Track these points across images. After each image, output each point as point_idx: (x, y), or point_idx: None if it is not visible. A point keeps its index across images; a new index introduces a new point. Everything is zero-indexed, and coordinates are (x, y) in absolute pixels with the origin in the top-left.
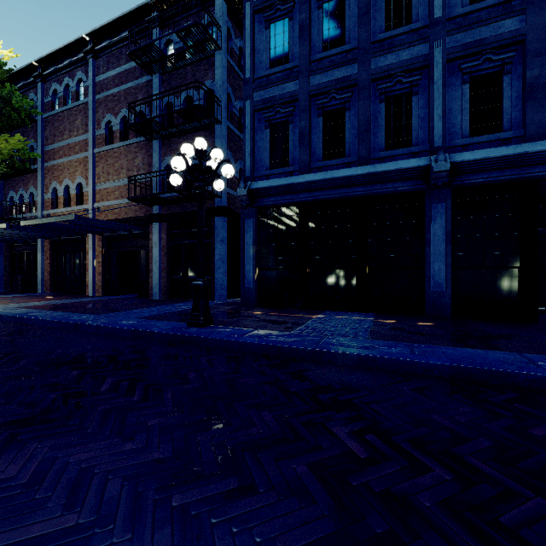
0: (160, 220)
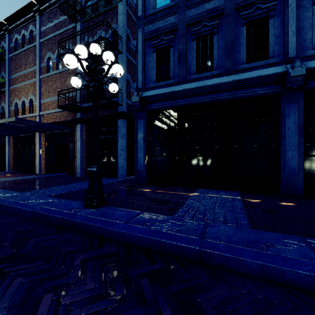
0: (82, 122)
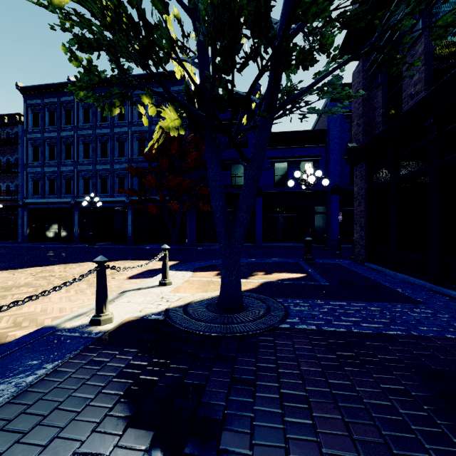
0: None
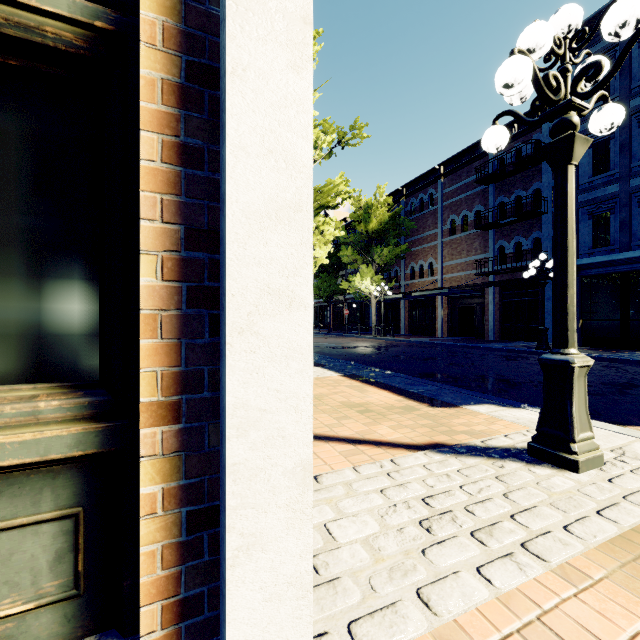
0: (494, 285)
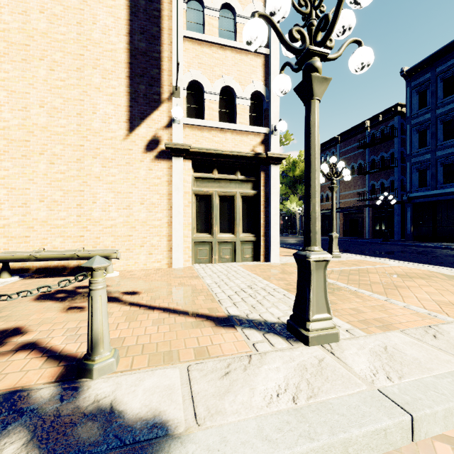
0: (369, 206)
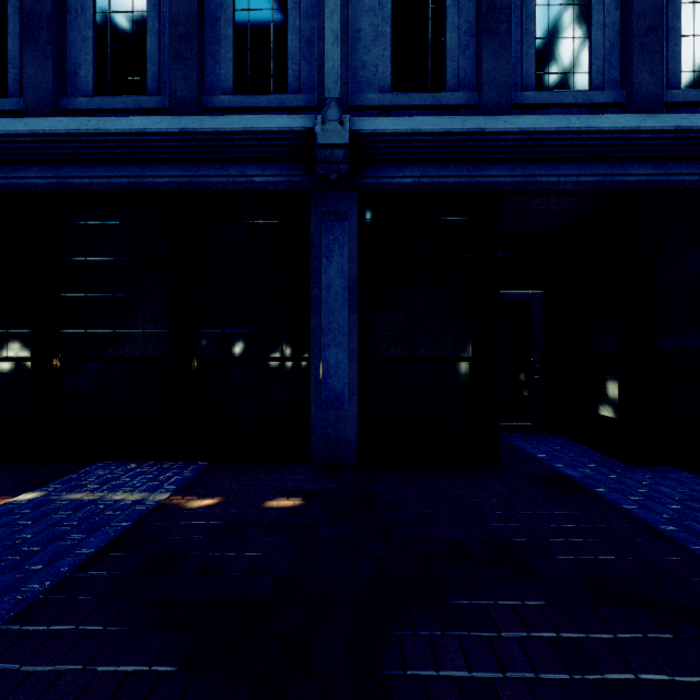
0: None
